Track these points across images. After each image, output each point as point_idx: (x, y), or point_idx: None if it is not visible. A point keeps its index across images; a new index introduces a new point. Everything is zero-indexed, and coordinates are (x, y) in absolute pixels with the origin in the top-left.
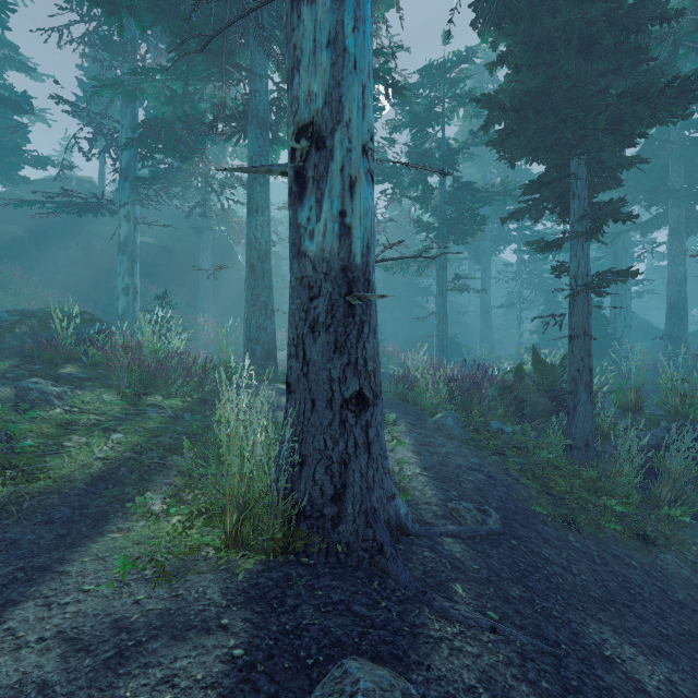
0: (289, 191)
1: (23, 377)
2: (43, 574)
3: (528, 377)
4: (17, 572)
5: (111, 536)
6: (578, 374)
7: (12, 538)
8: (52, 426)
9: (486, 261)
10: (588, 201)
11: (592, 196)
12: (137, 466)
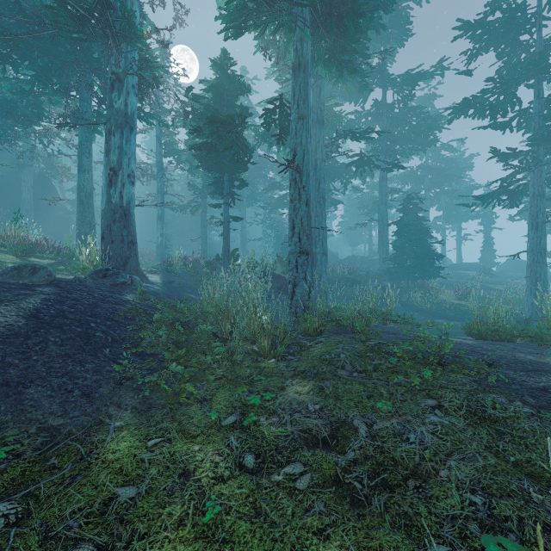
0: (108, 184)
1: None
2: None
3: None
4: None
5: None
6: (225, 252)
7: None
8: None
9: (244, 210)
10: (230, 191)
11: (241, 188)
12: None
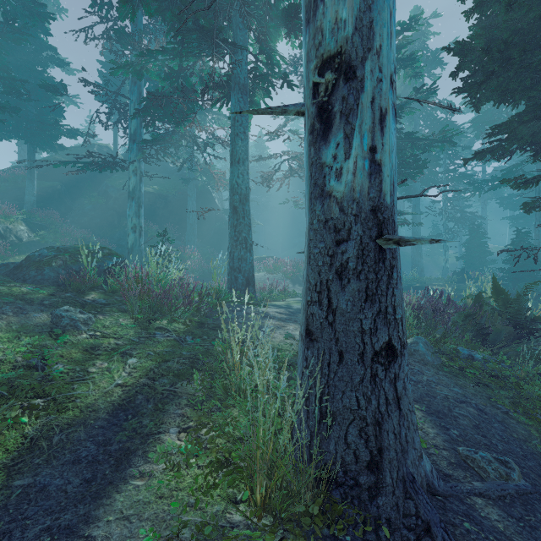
0: (310, 129)
1: (57, 305)
2: (68, 539)
3: (485, 304)
4: (44, 534)
5: (134, 483)
6: None
7: (41, 482)
8: (80, 352)
9: (417, 199)
10: None
11: None
12: (152, 393)
